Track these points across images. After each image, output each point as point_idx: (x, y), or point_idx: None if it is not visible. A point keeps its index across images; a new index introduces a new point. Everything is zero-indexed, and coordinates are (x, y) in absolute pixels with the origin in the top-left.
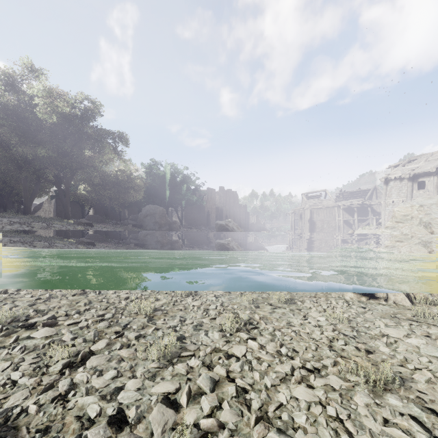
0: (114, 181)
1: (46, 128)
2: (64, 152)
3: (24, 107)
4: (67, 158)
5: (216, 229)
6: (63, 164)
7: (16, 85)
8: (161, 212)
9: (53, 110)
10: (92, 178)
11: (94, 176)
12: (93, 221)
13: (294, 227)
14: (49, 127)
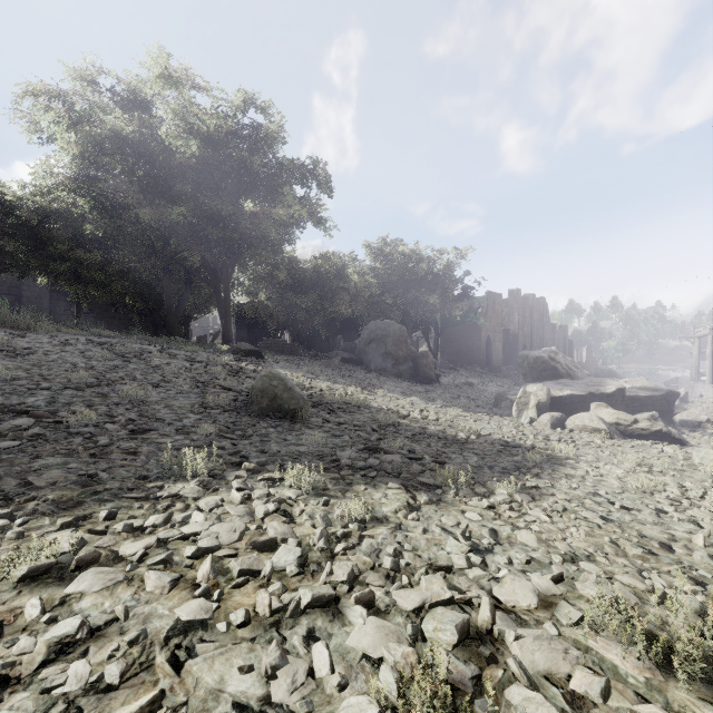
0: (313, 278)
1: (188, 173)
2: (218, 218)
3: (154, 138)
4: (221, 226)
5: (523, 369)
6: (214, 238)
7: (145, 105)
8: (397, 333)
9: (189, 128)
10: (275, 273)
11: (277, 267)
12: (275, 351)
13: (711, 370)
14: (193, 172)
